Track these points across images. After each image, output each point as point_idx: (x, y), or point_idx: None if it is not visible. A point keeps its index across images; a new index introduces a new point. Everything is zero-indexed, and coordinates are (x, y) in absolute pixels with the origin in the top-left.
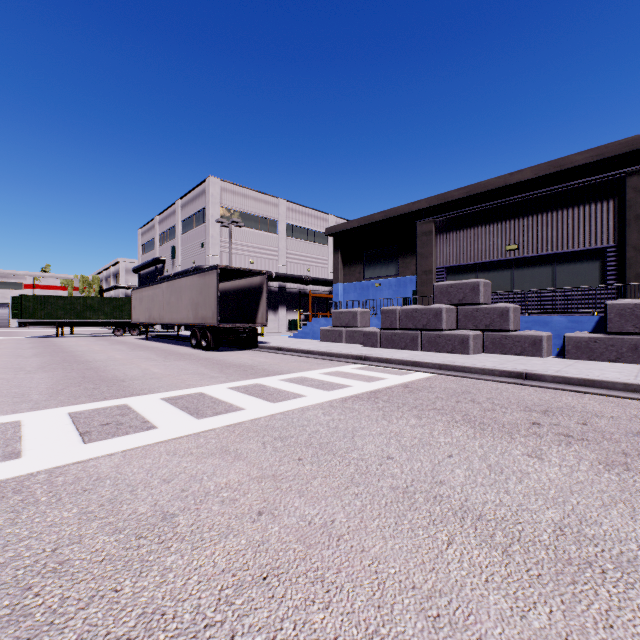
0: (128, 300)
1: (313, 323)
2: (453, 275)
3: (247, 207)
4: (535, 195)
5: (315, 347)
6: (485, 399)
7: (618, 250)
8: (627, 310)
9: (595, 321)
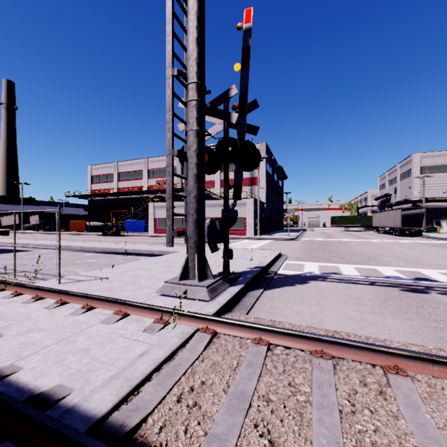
0: (371, 216)
1: None
2: None
3: (440, 161)
4: None
5: (444, 237)
6: None
7: None
8: None
9: None
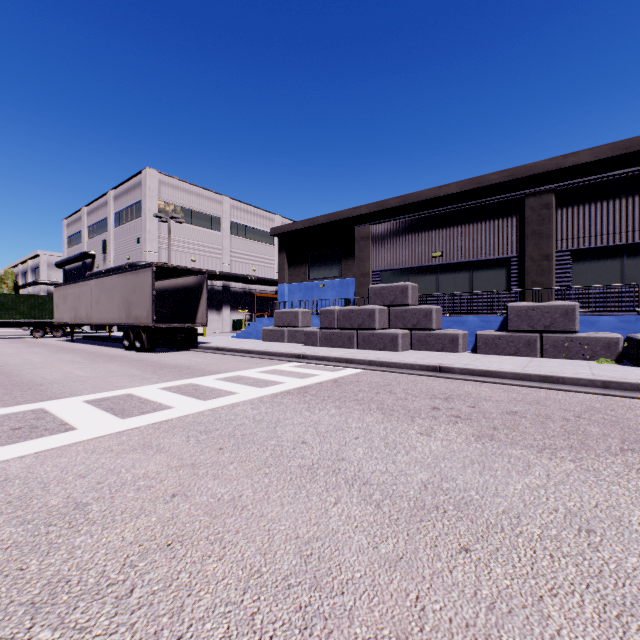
0: (50, 298)
1: (256, 323)
2: (388, 278)
3: (188, 202)
4: (456, 208)
5: (256, 347)
6: (401, 390)
7: (519, 260)
8: (523, 311)
9: (500, 321)
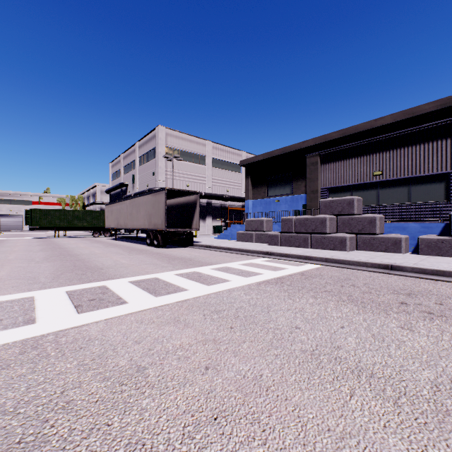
0: (103, 212)
1: (231, 228)
2: (333, 193)
3: (184, 146)
4: (395, 135)
5: (234, 245)
6: (362, 284)
7: None
8: None
9: (442, 227)
